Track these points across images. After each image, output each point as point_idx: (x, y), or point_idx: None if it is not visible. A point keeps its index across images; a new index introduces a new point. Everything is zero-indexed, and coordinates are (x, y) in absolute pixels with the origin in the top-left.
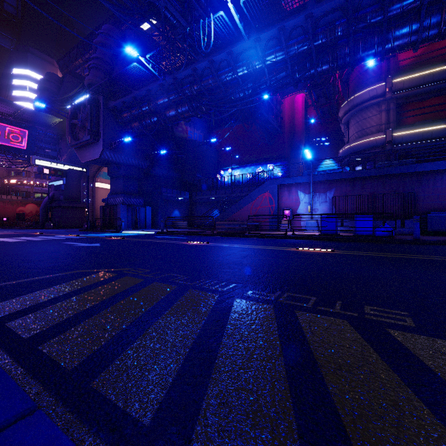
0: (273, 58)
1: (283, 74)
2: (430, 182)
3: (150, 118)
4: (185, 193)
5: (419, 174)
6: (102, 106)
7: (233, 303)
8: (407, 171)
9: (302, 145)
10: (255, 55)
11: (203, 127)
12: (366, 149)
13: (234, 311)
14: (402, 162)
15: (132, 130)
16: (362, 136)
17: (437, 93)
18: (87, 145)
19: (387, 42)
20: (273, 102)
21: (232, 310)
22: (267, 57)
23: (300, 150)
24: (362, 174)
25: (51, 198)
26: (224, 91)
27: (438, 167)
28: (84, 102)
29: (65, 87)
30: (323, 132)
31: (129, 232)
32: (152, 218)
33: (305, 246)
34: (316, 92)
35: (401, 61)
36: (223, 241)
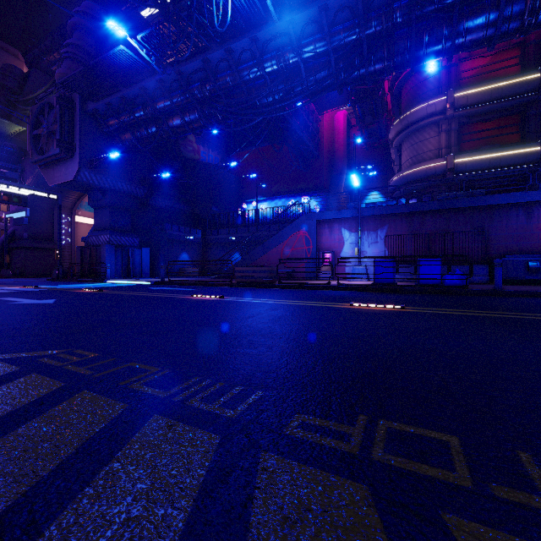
0: (312, 50)
1: (324, 72)
2: (503, 219)
3: (147, 127)
4: (196, 231)
5: (491, 208)
6: (78, 109)
7: (254, 480)
8: (476, 205)
9: (344, 174)
10: (288, 45)
11: (220, 148)
12: (423, 178)
13: (257, 539)
14: (469, 193)
15: (122, 144)
16: (418, 163)
17: (505, 112)
18: (56, 161)
19: (458, 34)
20: (309, 119)
21: (251, 529)
22: (303, 48)
23: (342, 179)
24: (422, 208)
25: (10, 236)
26: (247, 93)
27: (513, 200)
28: (51, 101)
29: (31, 85)
30: (369, 158)
31: (117, 282)
32: (151, 263)
33: (360, 300)
34: (362, 107)
35: (464, 72)
36: (244, 294)
